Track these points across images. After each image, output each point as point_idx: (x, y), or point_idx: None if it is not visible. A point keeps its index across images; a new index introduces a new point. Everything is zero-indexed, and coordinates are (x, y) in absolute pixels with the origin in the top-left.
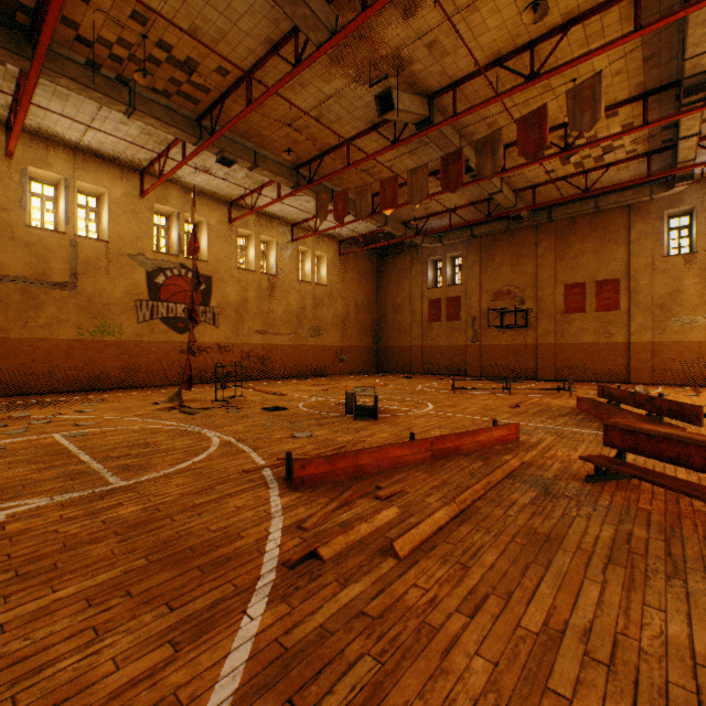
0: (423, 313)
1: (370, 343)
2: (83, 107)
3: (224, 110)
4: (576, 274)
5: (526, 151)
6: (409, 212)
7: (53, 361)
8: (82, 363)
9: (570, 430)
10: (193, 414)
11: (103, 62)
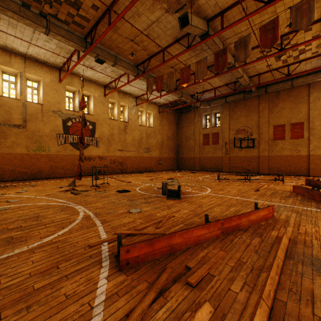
0: (200, 141)
1: (174, 155)
2: (25, 32)
3: (98, 32)
4: (280, 120)
5: (265, 45)
6: (194, 90)
7: (13, 164)
8: (29, 165)
9: (301, 208)
10: (77, 194)
11: (31, 3)
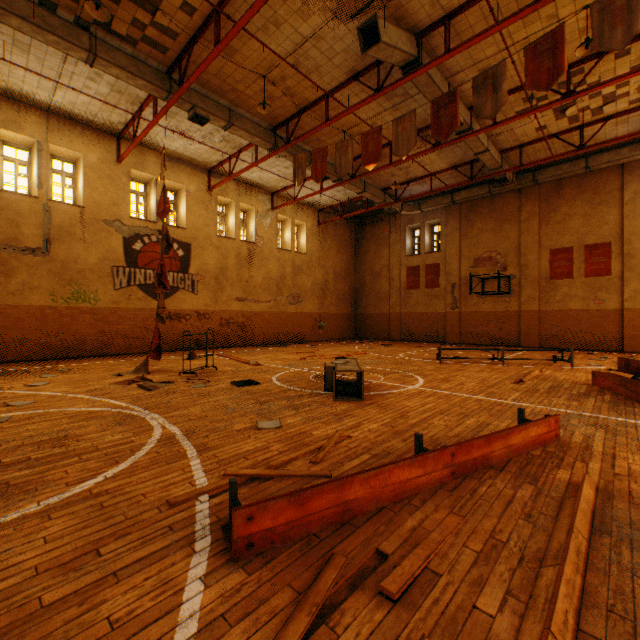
0: (401, 281)
1: (348, 310)
2: (47, 60)
3: (194, 60)
4: (563, 238)
5: (537, 83)
6: (389, 177)
7: (25, 328)
8: (55, 330)
9: (615, 420)
10: (151, 389)
11: (57, 0)
